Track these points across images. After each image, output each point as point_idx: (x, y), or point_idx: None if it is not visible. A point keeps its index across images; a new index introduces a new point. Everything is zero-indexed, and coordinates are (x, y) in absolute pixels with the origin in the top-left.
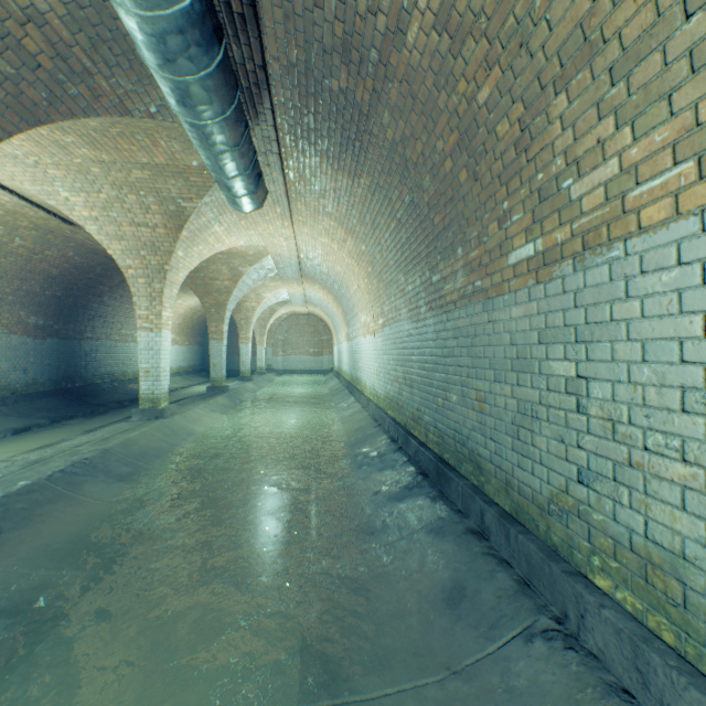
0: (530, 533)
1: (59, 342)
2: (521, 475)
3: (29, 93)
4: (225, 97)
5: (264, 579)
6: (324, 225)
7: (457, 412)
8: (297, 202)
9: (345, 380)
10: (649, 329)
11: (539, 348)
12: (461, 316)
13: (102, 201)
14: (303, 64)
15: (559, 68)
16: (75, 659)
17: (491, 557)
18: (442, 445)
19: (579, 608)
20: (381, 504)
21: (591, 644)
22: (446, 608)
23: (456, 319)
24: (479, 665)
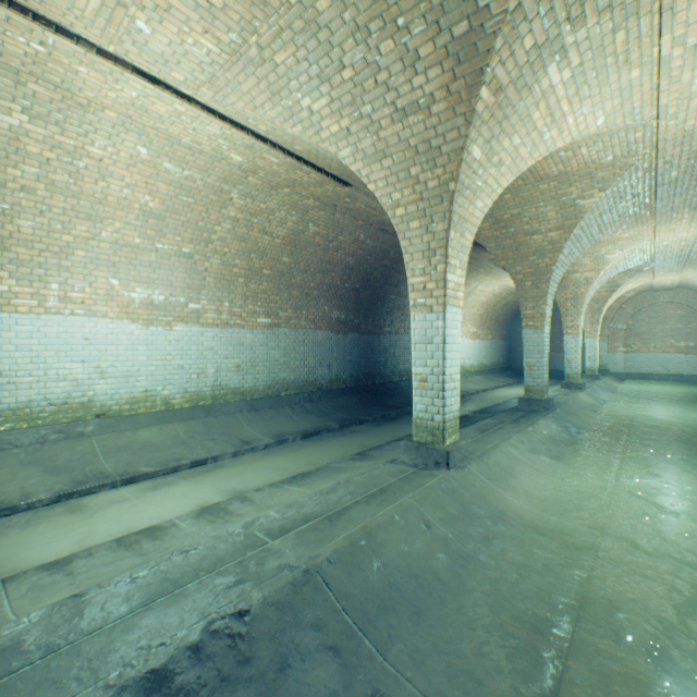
0: None
1: (358, 337)
2: None
3: None
4: None
5: None
6: None
7: None
8: None
9: None
10: None
11: None
12: None
13: (346, 88)
14: None
15: None
16: None
17: None
18: None
19: None
20: None
21: None
22: None
23: None
24: None
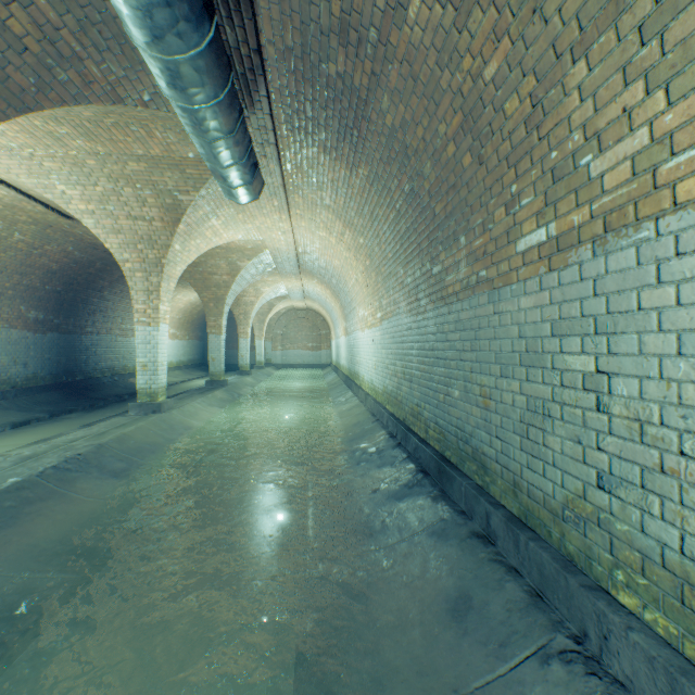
0: (541, 540)
1: (59, 336)
2: (531, 477)
3: (16, 78)
4: (217, 79)
5: (258, 583)
6: (322, 218)
7: (459, 408)
8: (294, 195)
9: (343, 374)
10: (686, 318)
11: (552, 340)
12: (464, 308)
13: (98, 194)
14: (300, 47)
15: (578, 33)
16: (55, 672)
17: (499, 565)
18: (444, 442)
19: (602, 628)
20: (380, 503)
21: (617, 670)
22: (451, 620)
23: (458, 311)
24: (489, 689)
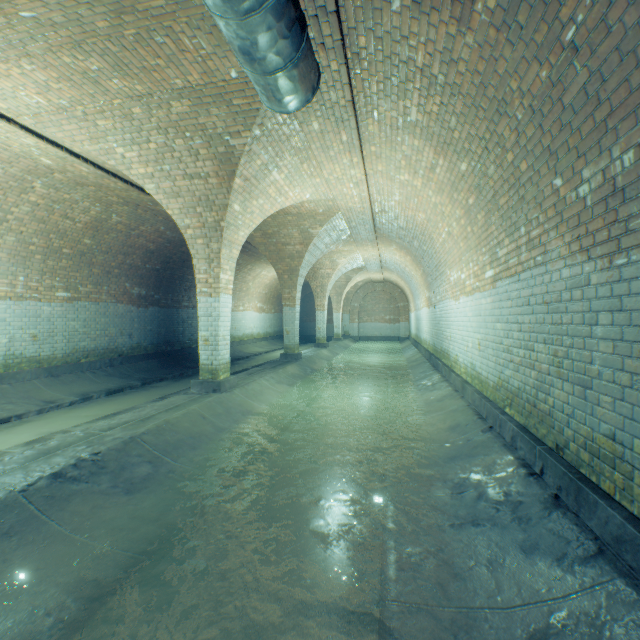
0: None
1: (159, 310)
2: None
3: None
4: None
5: None
6: (404, 151)
7: None
8: (367, 119)
9: (425, 350)
10: None
11: None
12: None
13: (152, 153)
14: None
15: None
16: None
17: None
18: None
19: None
20: None
21: None
22: None
23: None
24: None
